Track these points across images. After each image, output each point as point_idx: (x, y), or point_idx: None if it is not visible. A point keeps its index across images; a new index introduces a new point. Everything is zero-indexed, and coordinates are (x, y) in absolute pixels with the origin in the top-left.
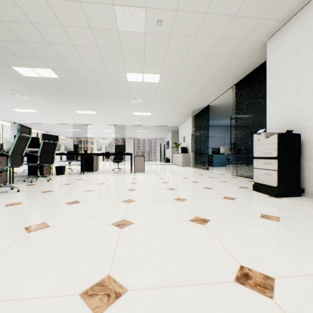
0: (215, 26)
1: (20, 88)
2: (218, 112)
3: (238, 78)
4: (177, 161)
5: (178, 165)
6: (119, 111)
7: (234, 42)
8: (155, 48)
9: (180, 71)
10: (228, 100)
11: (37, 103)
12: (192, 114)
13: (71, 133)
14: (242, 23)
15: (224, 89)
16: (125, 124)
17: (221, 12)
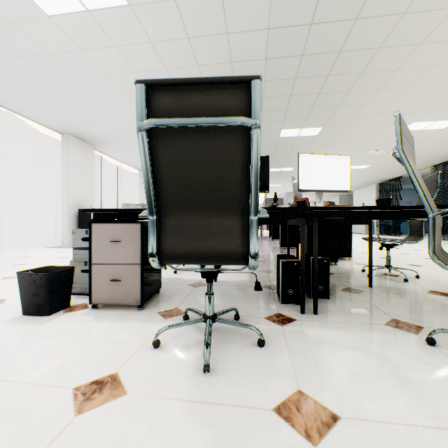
0: (425, 150)
1: None
2: (408, 180)
3: (437, 163)
4: (355, 228)
5: (356, 233)
6: None
7: (436, 153)
8: (378, 157)
9: (387, 163)
10: (422, 172)
11: None
12: (378, 182)
13: None
14: (443, 148)
15: (421, 168)
16: None
17: (430, 147)
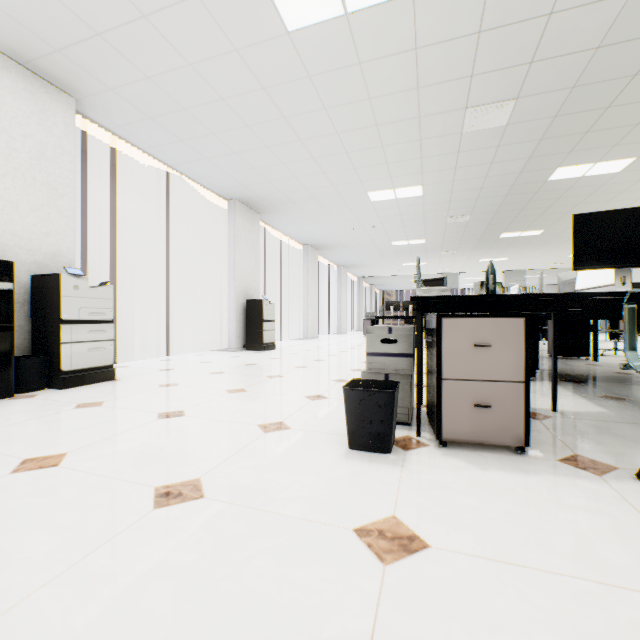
0: None
1: (466, 246)
2: None
3: None
4: None
5: None
6: (548, 255)
7: None
8: None
9: None
10: None
11: (449, 256)
12: None
13: (402, 284)
14: None
15: None
16: (523, 269)
17: None
